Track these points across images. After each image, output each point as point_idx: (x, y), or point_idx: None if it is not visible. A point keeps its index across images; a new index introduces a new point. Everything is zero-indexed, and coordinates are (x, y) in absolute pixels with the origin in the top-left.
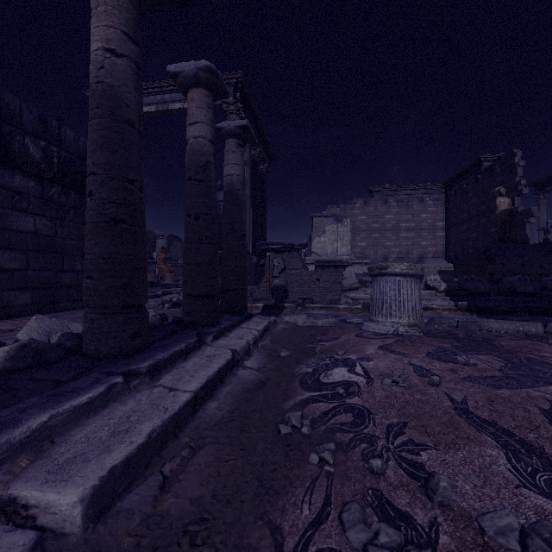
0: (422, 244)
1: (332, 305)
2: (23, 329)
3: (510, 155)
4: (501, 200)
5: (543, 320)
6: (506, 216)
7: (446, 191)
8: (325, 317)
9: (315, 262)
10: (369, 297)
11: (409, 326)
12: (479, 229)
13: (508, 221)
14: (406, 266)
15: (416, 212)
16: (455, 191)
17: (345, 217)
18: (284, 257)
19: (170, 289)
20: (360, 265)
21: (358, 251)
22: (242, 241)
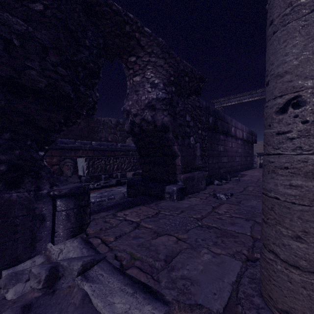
0: None
1: None
2: None
3: None
4: None
5: None
6: None
7: None
8: None
9: None
10: None
11: None
12: None
13: None
14: None
15: None
16: None
17: None
18: None
19: None
20: None
21: None
22: None
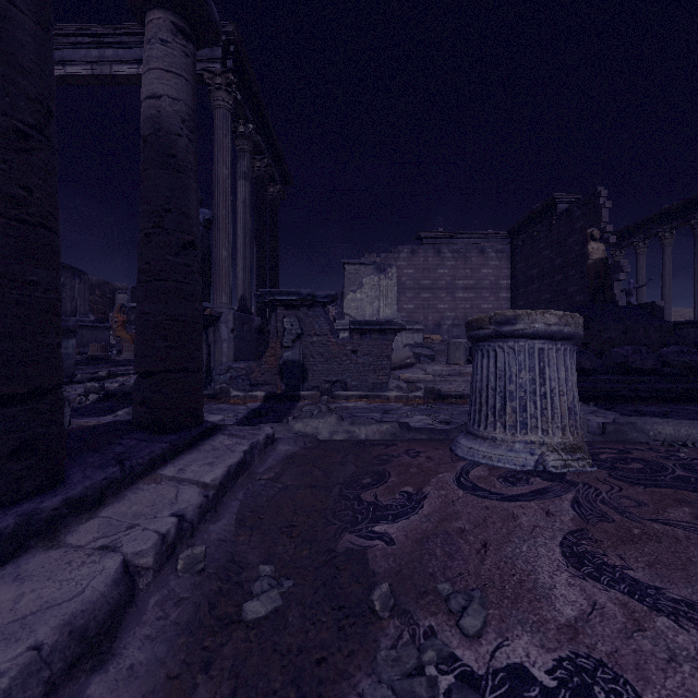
0: (483, 307)
1: (377, 393)
2: None
3: (593, 194)
4: (594, 246)
5: (691, 411)
6: (601, 267)
7: (511, 240)
8: (371, 420)
9: (350, 324)
10: (431, 378)
11: (567, 451)
12: (553, 289)
13: (603, 274)
14: (558, 318)
15: (475, 266)
16: (523, 241)
17: (389, 266)
18: (300, 315)
19: (126, 367)
20: (411, 332)
21: (404, 315)
22: (187, 258)
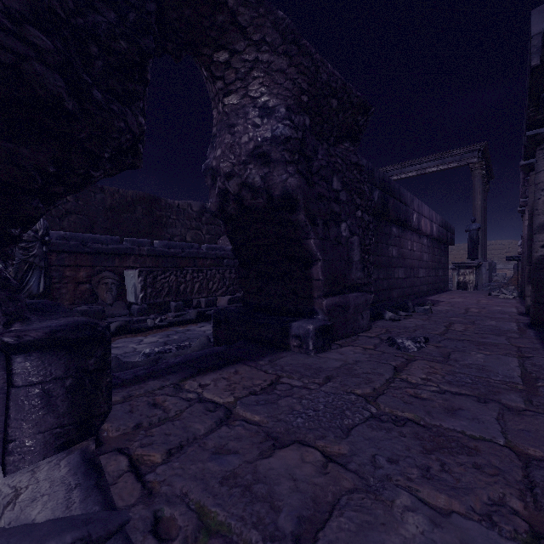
0: None
1: None
2: (503, 291)
3: None
4: None
5: None
6: None
7: None
8: None
9: None
10: None
11: None
12: None
13: None
14: None
15: None
16: None
17: None
18: None
19: None
20: None
21: None
22: None
